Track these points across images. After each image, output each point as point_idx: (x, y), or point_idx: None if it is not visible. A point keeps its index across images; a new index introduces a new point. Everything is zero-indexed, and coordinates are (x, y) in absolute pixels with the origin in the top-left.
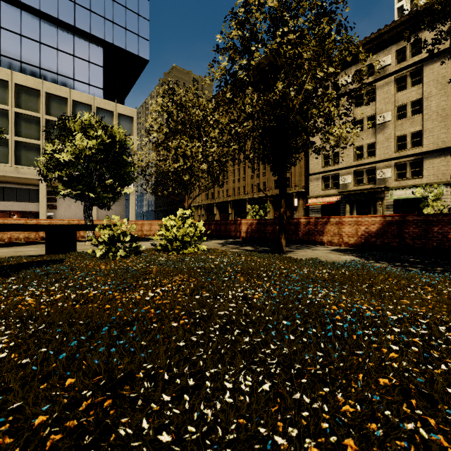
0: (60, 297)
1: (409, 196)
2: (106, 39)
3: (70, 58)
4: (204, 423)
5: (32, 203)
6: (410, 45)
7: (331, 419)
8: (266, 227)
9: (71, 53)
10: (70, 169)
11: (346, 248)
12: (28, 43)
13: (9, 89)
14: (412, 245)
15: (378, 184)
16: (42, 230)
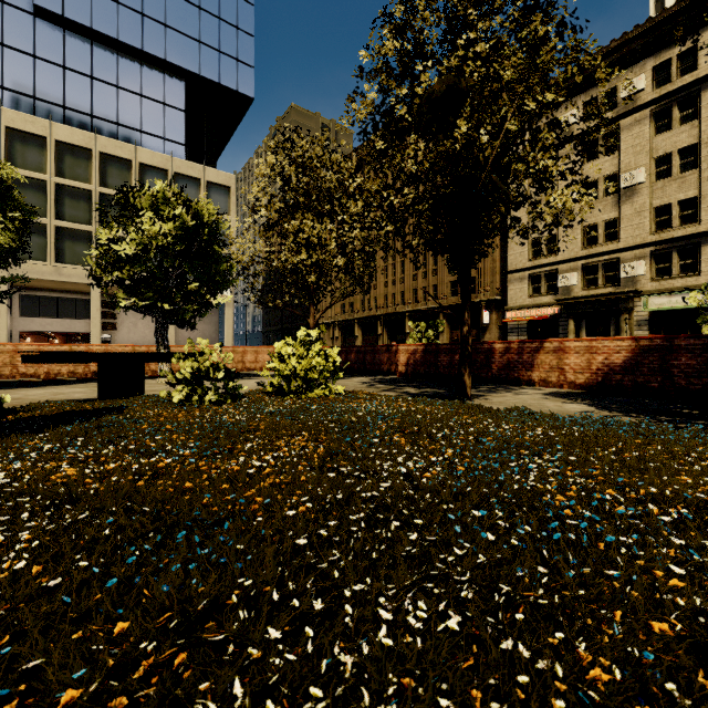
0: (115, 467)
1: (675, 305)
2: (189, 67)
3: (135, 100)
4: (347, 701)
5: (81, 320)
6: (678, 56)
7: (578, 706)
8: (438, 356)
9: (137, 92)
10: (134, 268)
11: (571, 391)
12: (75, 79)
13: (47, 148)
14: (685, 387)
15: (623, 287)
16: (93, 360)
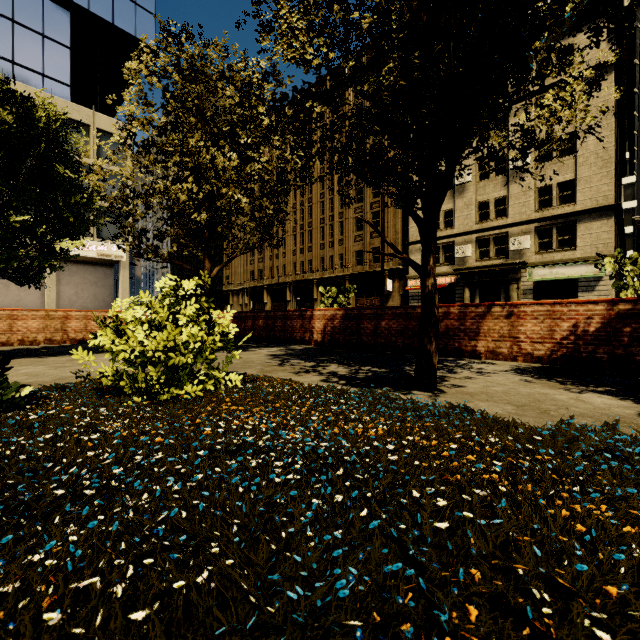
0: None
1: (556, 276)
2: None
3: (4, 24)
4: None
5: None
6: None
7: None
8: (360, 323)
9: (7, 16)
10: None
11: (532, 365)
12: None
13: None
14: None
15: (512, 259)
16: None
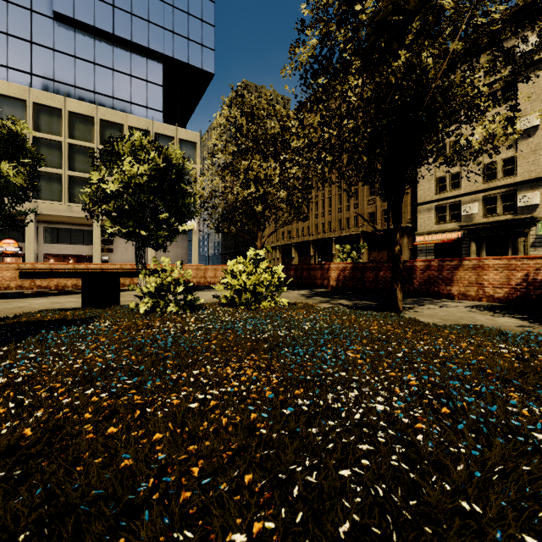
0: (46, 396)
1: None
2: (165, 52)
3: (126, 79)
4: None
5: (87, 245)
6: None
7: None
8: (364, 273)
9: (128, 73)
10: (118, 201)
11: (491, 304)
12: (82, 65)
13: (62, 118)
14: None
15: (520, 214)
16: (78, 276)
